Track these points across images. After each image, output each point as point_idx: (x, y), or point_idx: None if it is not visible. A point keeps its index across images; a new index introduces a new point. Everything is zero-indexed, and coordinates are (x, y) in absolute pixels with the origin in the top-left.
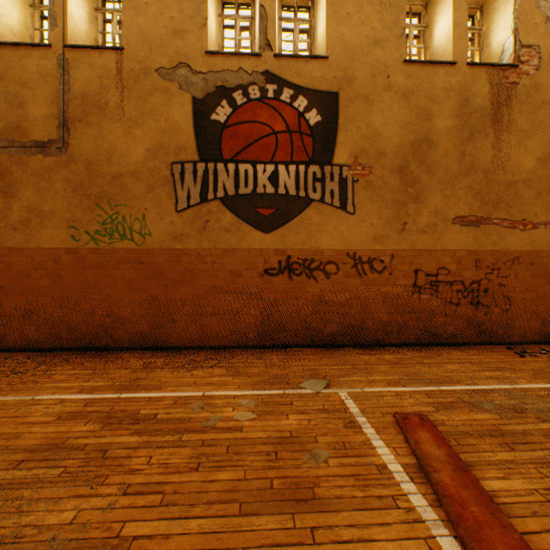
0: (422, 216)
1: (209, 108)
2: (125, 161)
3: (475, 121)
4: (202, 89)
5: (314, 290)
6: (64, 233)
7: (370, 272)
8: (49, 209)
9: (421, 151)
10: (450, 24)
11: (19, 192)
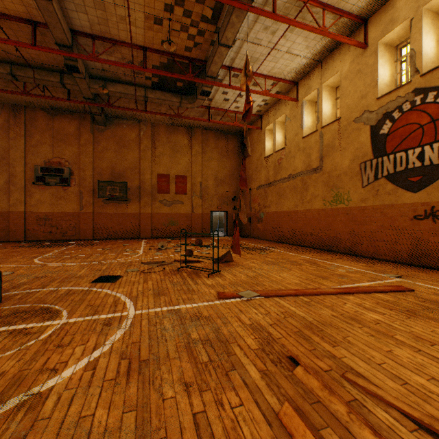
0: None
1: (378, 128)
2: (340, 168)
3: None
4: (374, 120)
5: None
6: (321, 202)
7: None
8: (316, 194)
9: None
10: None
11: (309, 189)
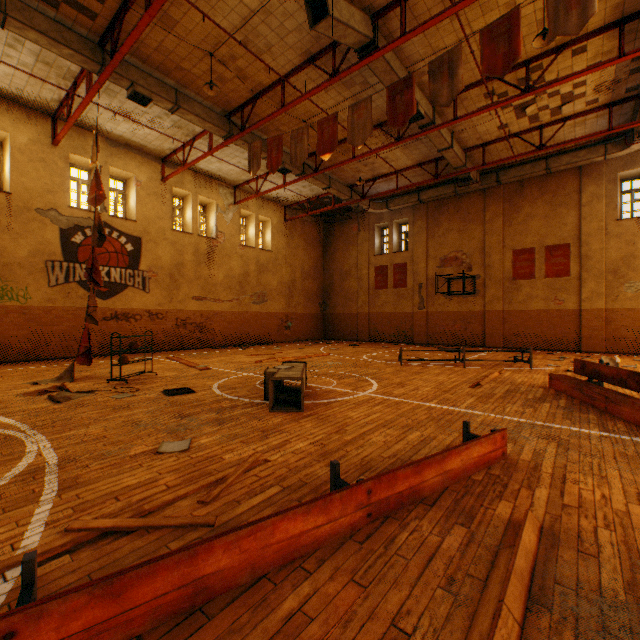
0: (180, 296)
1: (71, 235)
2: (13, 256)
3: (202, 258)
4: (67, 225)
5: (131, 327)
6: None
7: (158, 319)
8: None
9: (180, 268)
10: (192, 217)
11: None
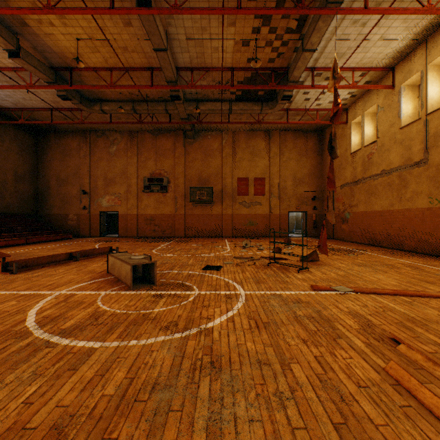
0: None
1: None
2: None
3: None
4: None
5: None
6: (425, 201)
7: None
8: (419, 191)
9: None
10: None
11: (408, 185)
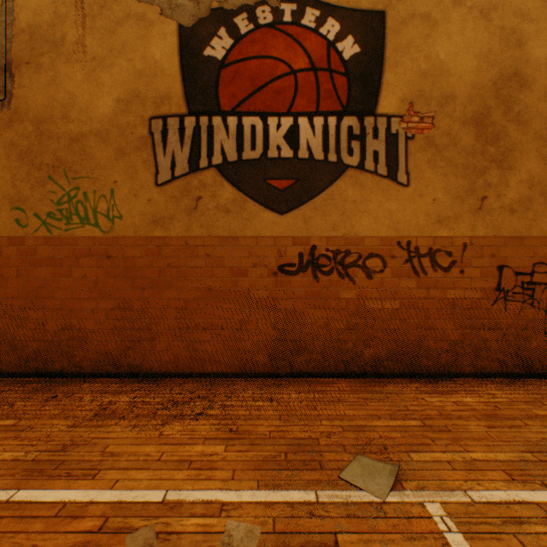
0: (509, 188)
1: (201, 40)
2: (86, 116)
3: None
4: (191, 14)
5: (350, 296)
6: (7, 216)
7: (432, 270)
8: None
9: (508, 92)
10: None
11: None
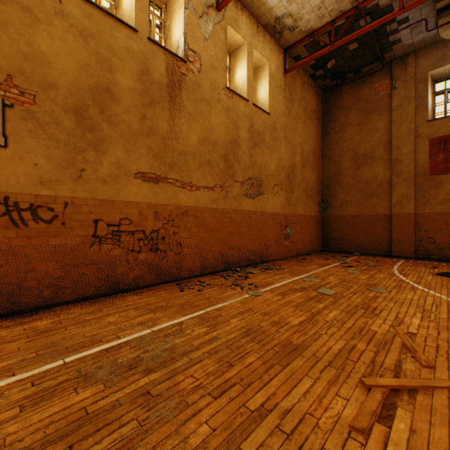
0: (104, 166)
1: None
2: None
3: (155, 92)
4: None
5: None
6: None
7: (35, 222)
8: None
9: (103, 100)
10: None
11: None
